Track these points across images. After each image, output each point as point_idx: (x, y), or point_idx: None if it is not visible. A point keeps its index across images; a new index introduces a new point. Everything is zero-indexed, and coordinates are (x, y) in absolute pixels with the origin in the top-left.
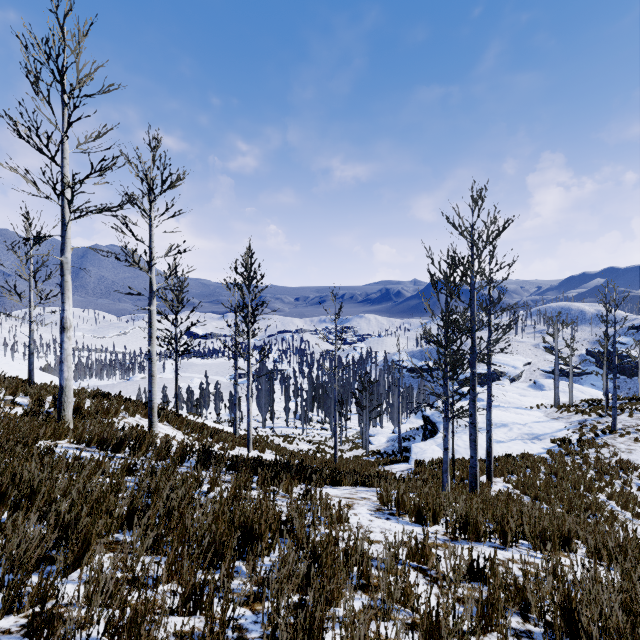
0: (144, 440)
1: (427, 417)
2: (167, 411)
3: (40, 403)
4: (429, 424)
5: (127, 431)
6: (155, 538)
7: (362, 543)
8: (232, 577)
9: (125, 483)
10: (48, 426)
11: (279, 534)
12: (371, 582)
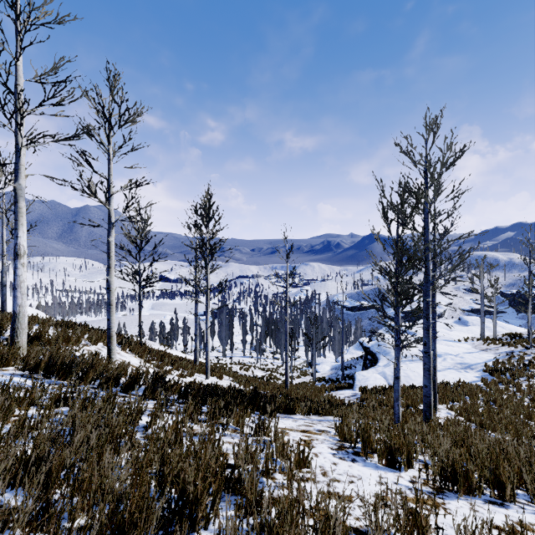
0: (91, 367)
1: (367, 348)
2: (132, 340)
3: None
4: (369, 354)
5: (81, 358)
6: (43, 507)
7: (335, 512)
8: None
9: (54, 416)
10: None
11: (223, 489)
12: None
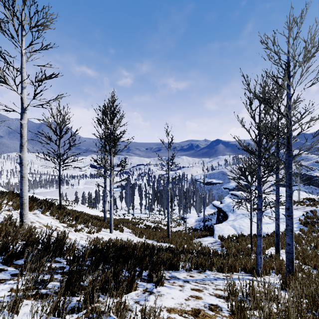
0: None
1: (220, 208)
2: (55, 205)
3: None
4: (221, 212)
5: None
6: None
7: None
8: None
9: None
10: None
11: None
12: None
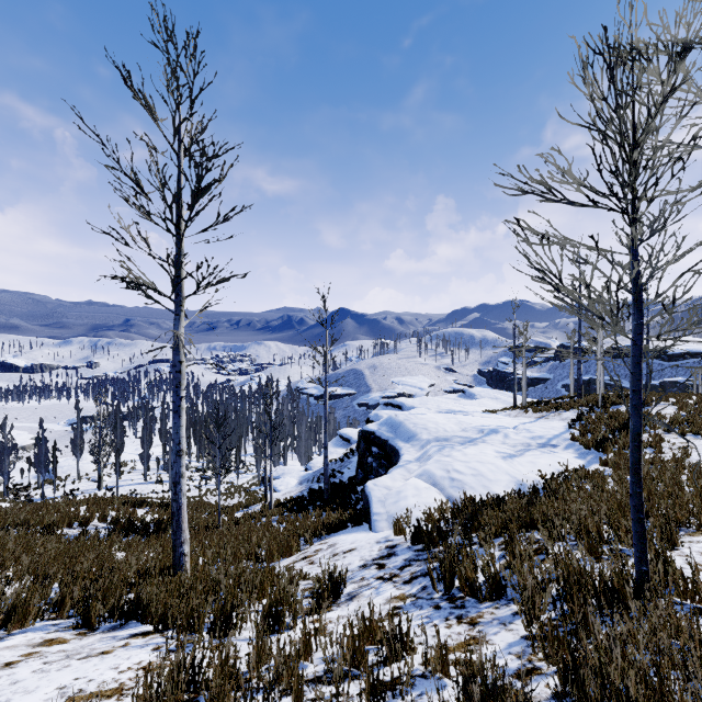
0: None
1: (371, 433)
2: None
3: None
4: (375, 445)
5: None
6: None
7: None
8: None
9: None
10: None
11: None
12: None
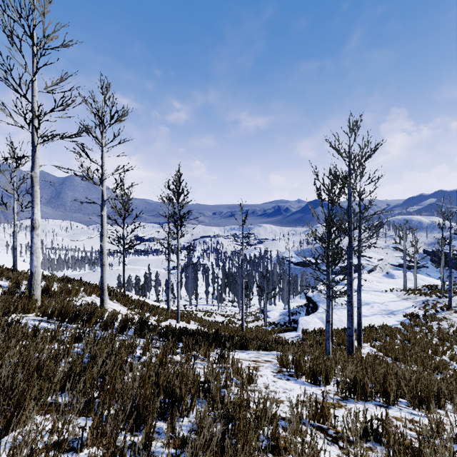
0: (93, 314)
1: (309, 298)
2: (117, 292)
3: (17, 285)
4: (311, 303)
5: (82, 307)
6: (87, 401)
7: (270, 405)
8: (152, 441)
9: (73, 349)
10: (19, 303)
11: (197, 395)
12: (282, 449)
